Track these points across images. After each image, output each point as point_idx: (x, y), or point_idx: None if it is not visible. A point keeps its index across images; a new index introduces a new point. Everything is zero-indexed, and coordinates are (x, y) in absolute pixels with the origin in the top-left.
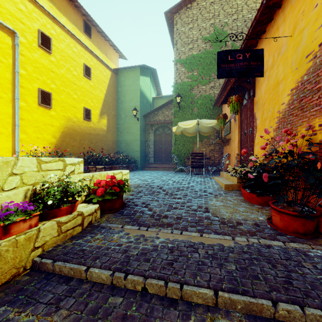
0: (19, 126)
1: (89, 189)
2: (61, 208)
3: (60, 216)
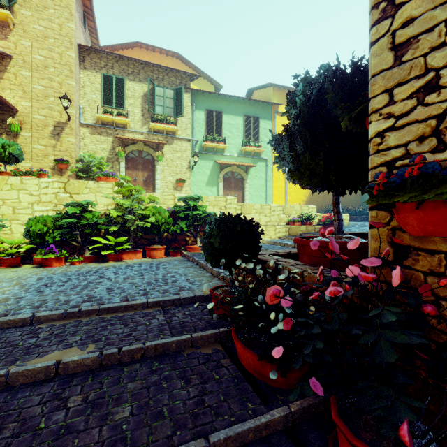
0: (287, 192)
1: (319, 220)
2: (307, 222)
3: (306, 225)
